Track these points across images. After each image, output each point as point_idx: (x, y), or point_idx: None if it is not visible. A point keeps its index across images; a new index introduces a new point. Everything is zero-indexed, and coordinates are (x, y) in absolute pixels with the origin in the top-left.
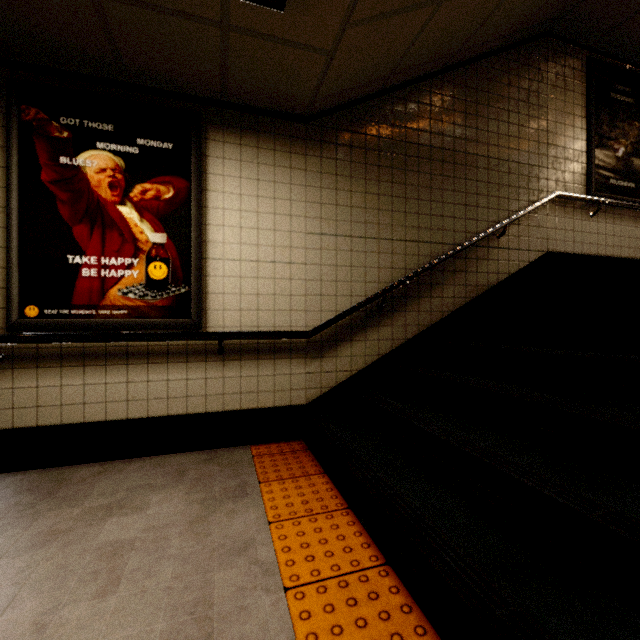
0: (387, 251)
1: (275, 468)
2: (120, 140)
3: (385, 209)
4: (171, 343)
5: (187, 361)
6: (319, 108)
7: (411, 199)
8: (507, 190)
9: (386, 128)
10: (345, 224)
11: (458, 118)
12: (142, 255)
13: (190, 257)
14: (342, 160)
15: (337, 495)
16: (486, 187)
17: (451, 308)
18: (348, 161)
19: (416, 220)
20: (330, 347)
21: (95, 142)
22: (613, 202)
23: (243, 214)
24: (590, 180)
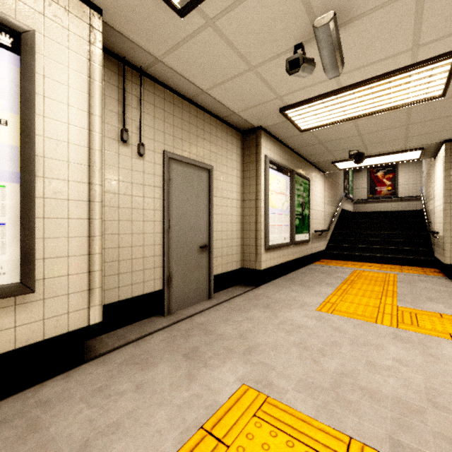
0: None
1: None
2: (383, 170)
3: None
4: (391, 199)
5: (394, 202)
6: None
7: None
8: None
9: None
10: None
11: None
12: (386, 186)
13: (395, 185)
14: None
15: None
16: None
17: None
18: None
19: None
20: None
21: (379, 171)
22: None
23: (405, 177)
24: None
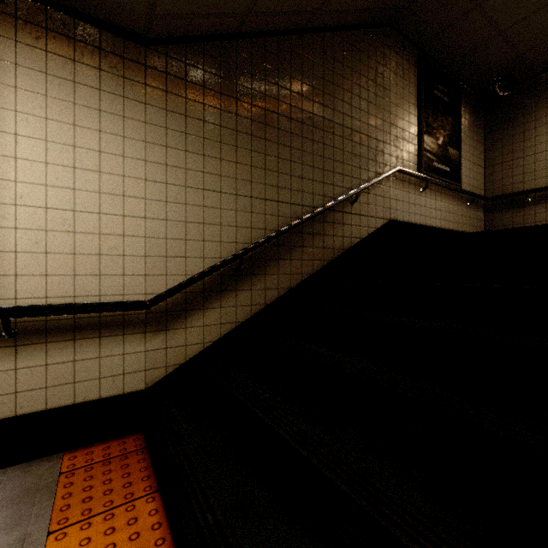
0: (246, 209)
1: (86, 494)
2: None
3: (243, 163)
4: None
5: None
6: (162, 31)
7: (271, 156)
8: (359, 160)
9: (244, 75)
10: (197, 174)
11: (317, 82)
12: None
13: None
14: (193, 100)
15: (165, 536)
16: (341, 154)
17: (310, 271)
18: (200, 103)
19: (276, 179)
20: (178, 317)
21: None
22: (437, 181)
23: (50, 145)
24: (421, 160)
